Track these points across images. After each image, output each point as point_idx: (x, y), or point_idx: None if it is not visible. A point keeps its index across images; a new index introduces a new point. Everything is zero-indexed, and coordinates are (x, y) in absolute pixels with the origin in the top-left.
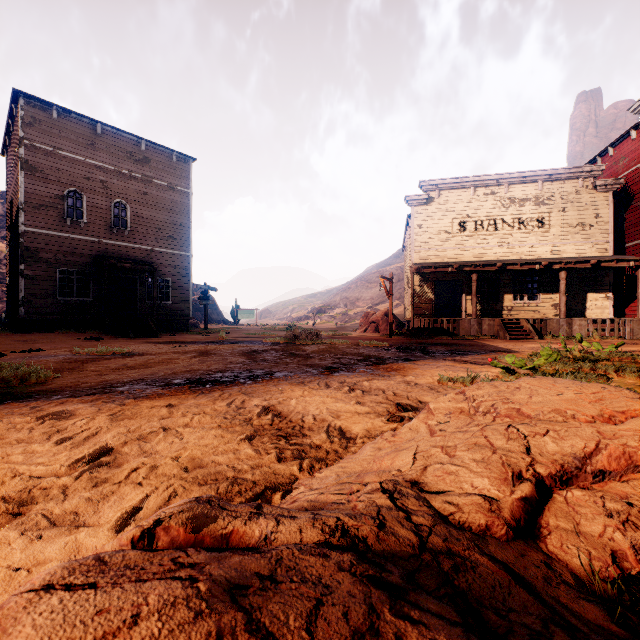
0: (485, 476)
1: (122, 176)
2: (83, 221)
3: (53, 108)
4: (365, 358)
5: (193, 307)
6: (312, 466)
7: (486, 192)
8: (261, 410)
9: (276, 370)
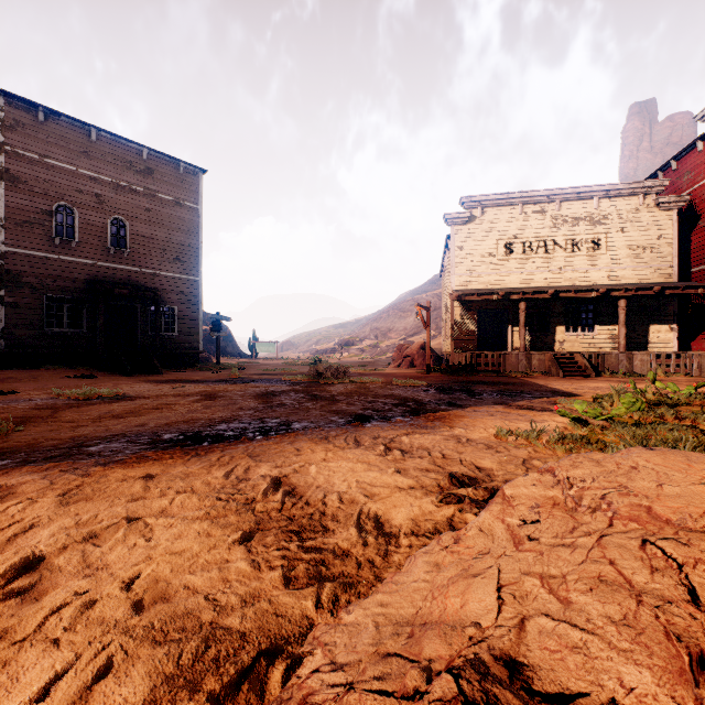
0: (643, 664)
1: (121, 189)
2: (75, 240)
3: (39, 109)
4: (401, 402)
5: (205, 339)
6: (336, 599)
7: (535, 210)
8: (268, 485)
9: (294, 419)
